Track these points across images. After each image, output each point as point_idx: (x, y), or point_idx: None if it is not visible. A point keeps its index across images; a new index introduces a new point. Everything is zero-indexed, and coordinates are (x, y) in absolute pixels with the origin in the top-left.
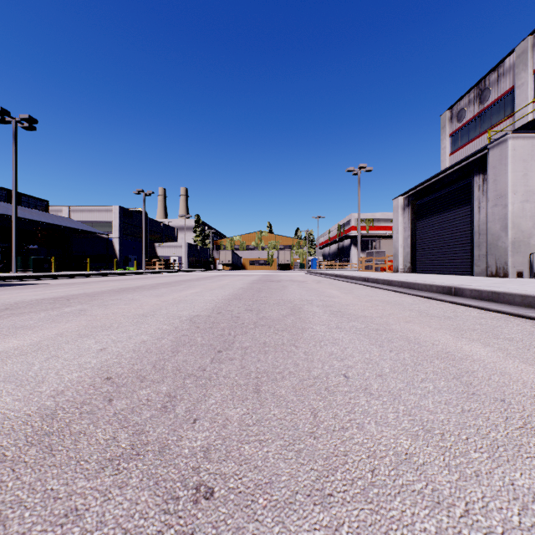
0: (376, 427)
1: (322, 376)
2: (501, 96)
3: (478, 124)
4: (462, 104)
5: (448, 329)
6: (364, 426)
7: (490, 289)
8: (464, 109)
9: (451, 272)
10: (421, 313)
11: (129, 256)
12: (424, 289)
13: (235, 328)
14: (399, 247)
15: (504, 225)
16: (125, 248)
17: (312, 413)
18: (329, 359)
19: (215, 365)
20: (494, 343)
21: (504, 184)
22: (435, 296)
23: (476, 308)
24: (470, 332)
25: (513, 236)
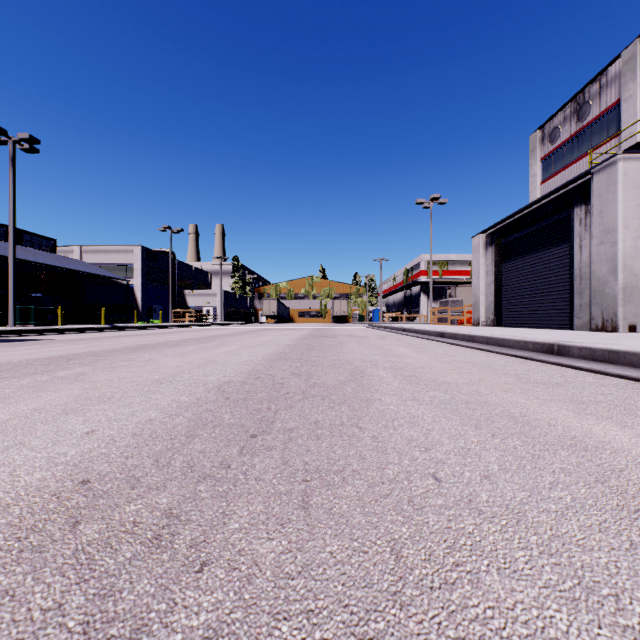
0: (501, 581)
1: (401, 478)
2: (605, 112)
3: (576, 146)
4: (556, 121)
5: (563, 402)
6: (480, 579)
7: (606, 347)
8: (558, 127)
9: (545, 325)
10: (520, 379)
11: (154, 306)
12: (516, 347)
13: (277, 400)
14: (481, 295)
15: (613, 267)
16: (149, 297)
17: (392, 550)
18: (409, 448)
19: (244, 459)
20: (633, 422)
21: (613, 216)
22: (532, 355)
23: (589, 371)
24: (593, 405)
25: (624, 280)
